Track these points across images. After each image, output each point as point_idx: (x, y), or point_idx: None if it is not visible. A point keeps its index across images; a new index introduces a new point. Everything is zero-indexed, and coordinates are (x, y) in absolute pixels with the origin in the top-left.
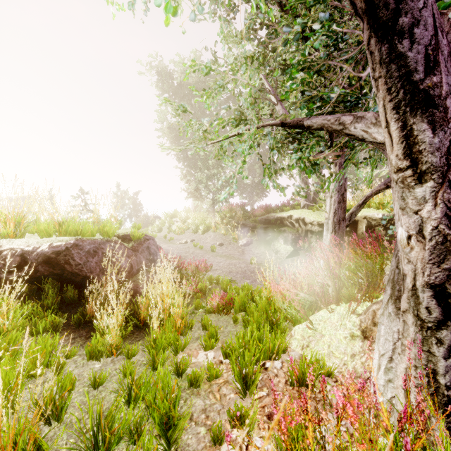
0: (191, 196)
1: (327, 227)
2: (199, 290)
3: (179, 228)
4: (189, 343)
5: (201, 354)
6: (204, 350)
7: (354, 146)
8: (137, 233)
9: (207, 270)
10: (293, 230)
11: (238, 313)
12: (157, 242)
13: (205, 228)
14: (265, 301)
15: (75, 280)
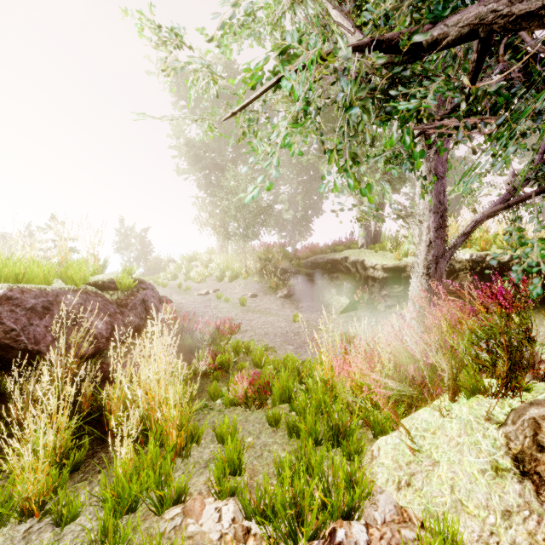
0: (214, 232)
1: (416, 269)
2: (219, 365)
3: (199, 275)
4: (191, 476)
5: (208, 510)
6: (215, 498)
7: (497, 111)
8: (127, 279)
9: (232, 333)
10: (348, 276)
11: (278, 405)
12: (168, 293)
13: (233, 274)
14: (322, 388)
15: (6, 356)
